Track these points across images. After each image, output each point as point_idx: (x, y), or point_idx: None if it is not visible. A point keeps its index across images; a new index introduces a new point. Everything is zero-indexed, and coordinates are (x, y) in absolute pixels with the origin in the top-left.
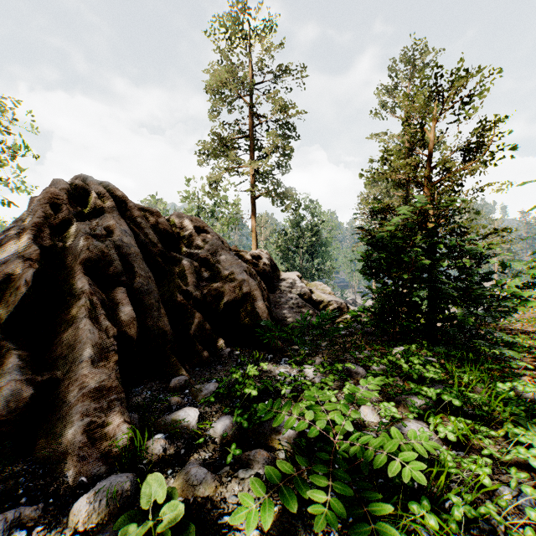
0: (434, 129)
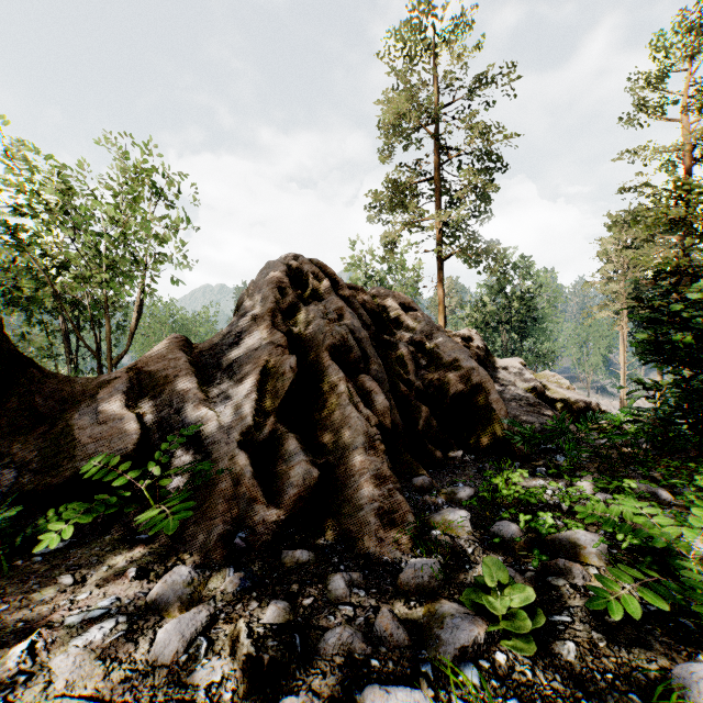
0: None
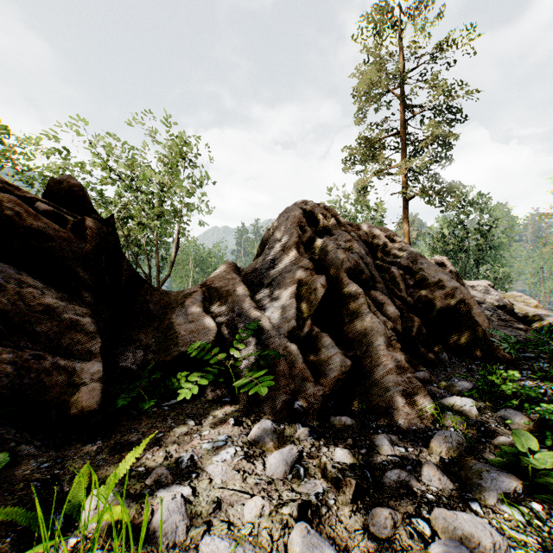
0: None
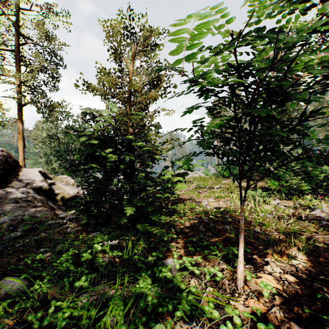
0: (132, 65)
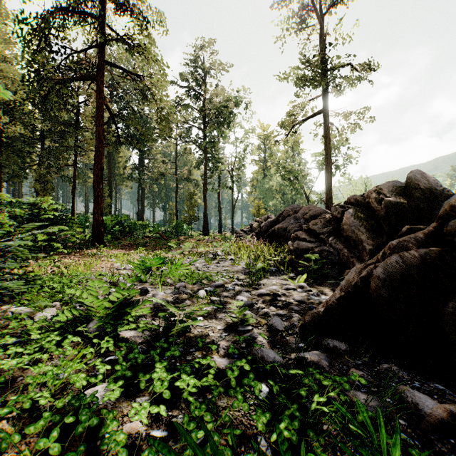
0: None
